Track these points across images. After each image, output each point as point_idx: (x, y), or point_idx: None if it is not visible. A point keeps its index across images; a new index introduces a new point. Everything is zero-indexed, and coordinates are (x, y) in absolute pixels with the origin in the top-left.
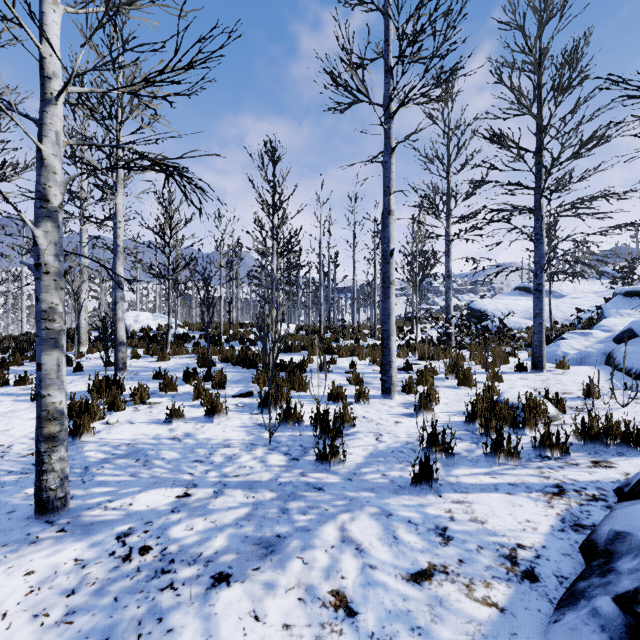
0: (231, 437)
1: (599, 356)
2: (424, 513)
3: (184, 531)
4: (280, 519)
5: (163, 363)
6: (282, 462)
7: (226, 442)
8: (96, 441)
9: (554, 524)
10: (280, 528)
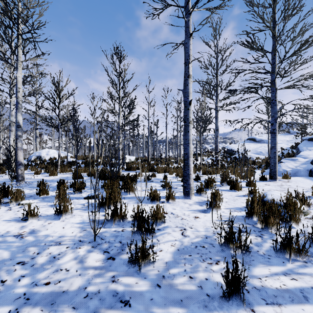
0: (66, 233)
1: (305, 171)
2: None
3: None
4: None
5: (52, 177)
6: (98, 262)
7: (59, 239)
8: None
9: None
10: None
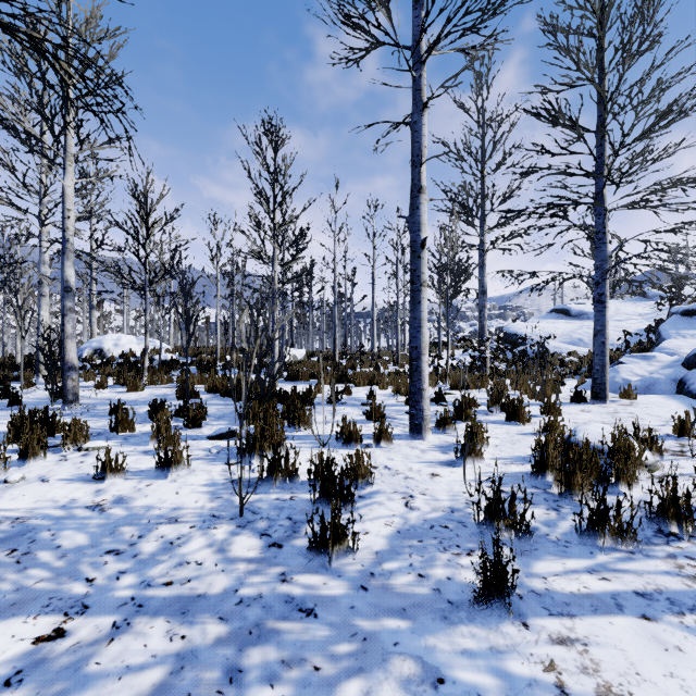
0: (185, 504)
1: (669, 383)
2: (505, 674)
3: None
4: None
5: (133, 394)
6: (253, 552)
7: (174, 513)
8: None
9: None
10: None
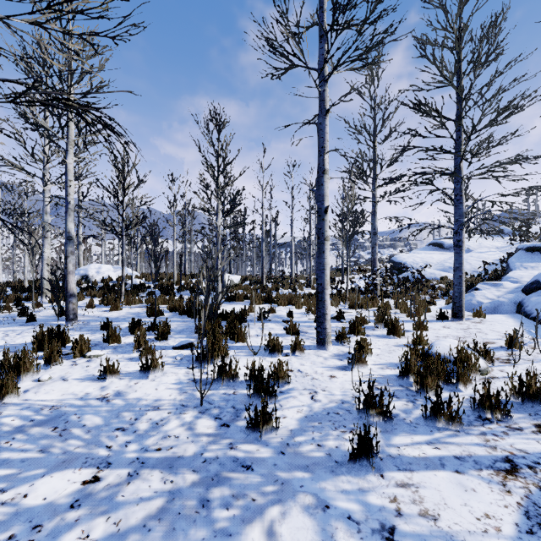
0: (162, 396)
1: (510, 305)
2: (366, 503)
3: (77, 540)
4: (197, 517)
5: (115, 312)
6: (211, 429)
7: (156, 403)
8: (19, 403)
9: (519, 521)
10: (196, 532)
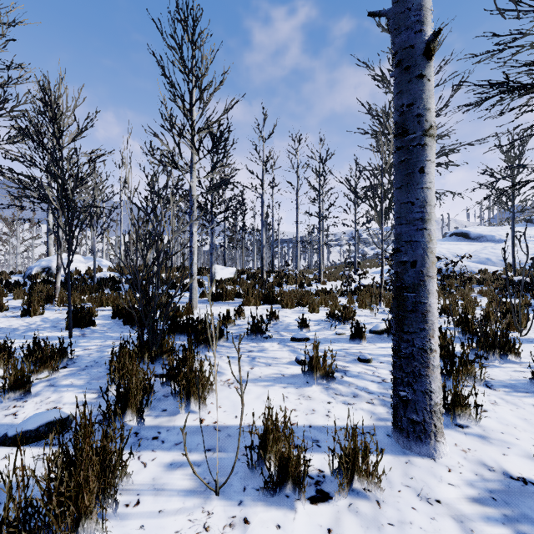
0: None
1: None
2: None
3: None
4: None
5: (26, 319)
6: None
7: None
8: None
9: None
10: None
